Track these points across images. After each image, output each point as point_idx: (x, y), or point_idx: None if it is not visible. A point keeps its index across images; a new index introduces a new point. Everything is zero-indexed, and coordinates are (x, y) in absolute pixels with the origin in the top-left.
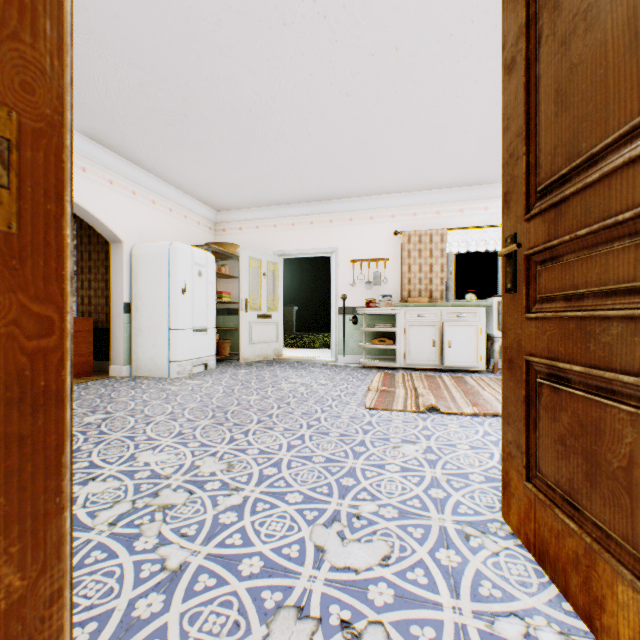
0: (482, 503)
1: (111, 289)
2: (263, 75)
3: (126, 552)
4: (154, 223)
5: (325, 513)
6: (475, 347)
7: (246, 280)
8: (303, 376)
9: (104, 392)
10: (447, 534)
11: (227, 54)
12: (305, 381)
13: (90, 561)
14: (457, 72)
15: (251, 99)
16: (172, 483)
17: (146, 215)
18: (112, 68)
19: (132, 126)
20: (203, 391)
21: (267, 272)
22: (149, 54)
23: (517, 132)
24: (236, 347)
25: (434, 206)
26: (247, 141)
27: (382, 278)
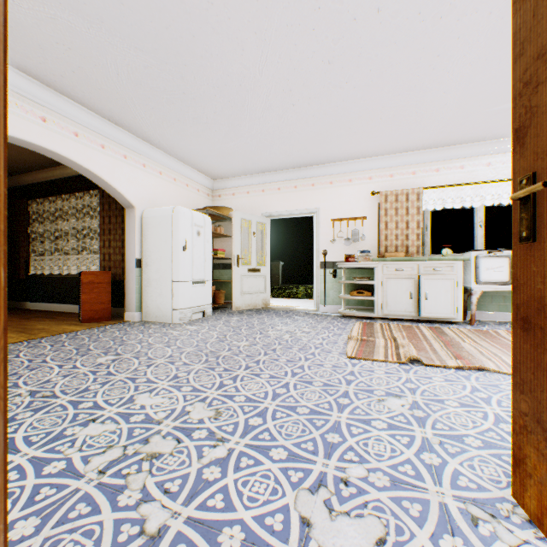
0: (485, 475)
1: (126, 247)
2: (251, 49)
3: (109, 507)
4: (161, 191)
5: (310, 475)
6: (452, 299)
7: (238, 238)
8: (288, 324)
9: (117, 335)
10: (449, 515)
11: (218, 31)
12: (289, 329)
13: (73, 515)
14: (439, 29)
15: (241, 73)
16: (162, 429)
17: (154, 184)
18: (121, 54)
19: (140, 106)
20: (199, 336)
21: (256, 231)
22: (151, 37)
23: (537, 54)
24: (230, 297)
25: (410, 167)
26: (238, 114)
27: (360, 235)
